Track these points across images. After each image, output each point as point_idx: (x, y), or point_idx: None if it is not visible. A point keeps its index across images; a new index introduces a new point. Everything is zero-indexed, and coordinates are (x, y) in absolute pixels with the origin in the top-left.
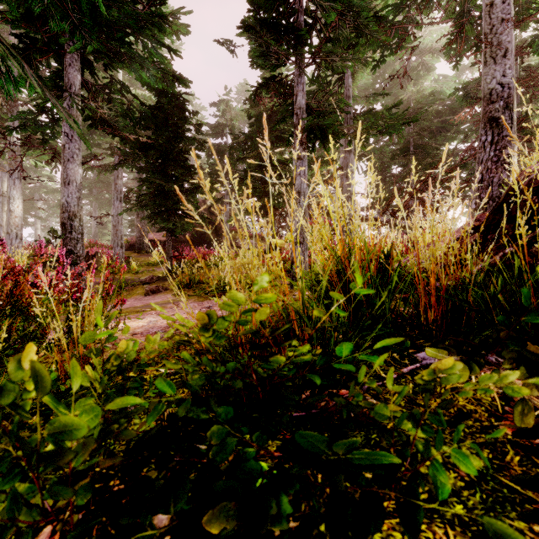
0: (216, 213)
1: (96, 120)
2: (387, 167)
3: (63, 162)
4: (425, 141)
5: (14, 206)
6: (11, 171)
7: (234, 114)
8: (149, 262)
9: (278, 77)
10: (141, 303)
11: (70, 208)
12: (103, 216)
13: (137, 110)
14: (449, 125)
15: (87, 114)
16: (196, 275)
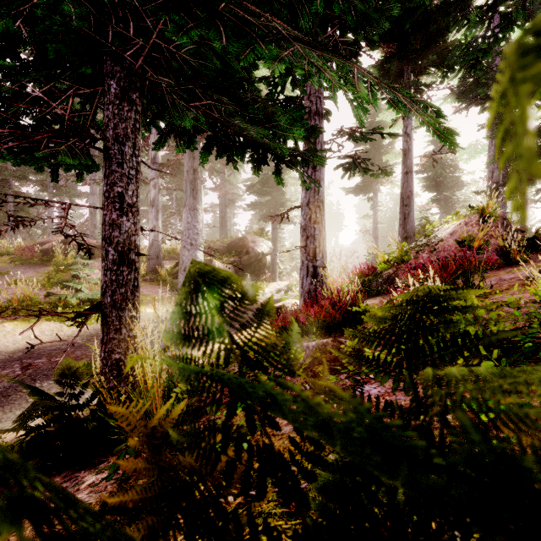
0: None
1: None
2: None
3: None
4: None
5: None
6: None
7: None
8: None
9: None
10: None
11: None
12: None
13: None
14: None
15: None
16: None
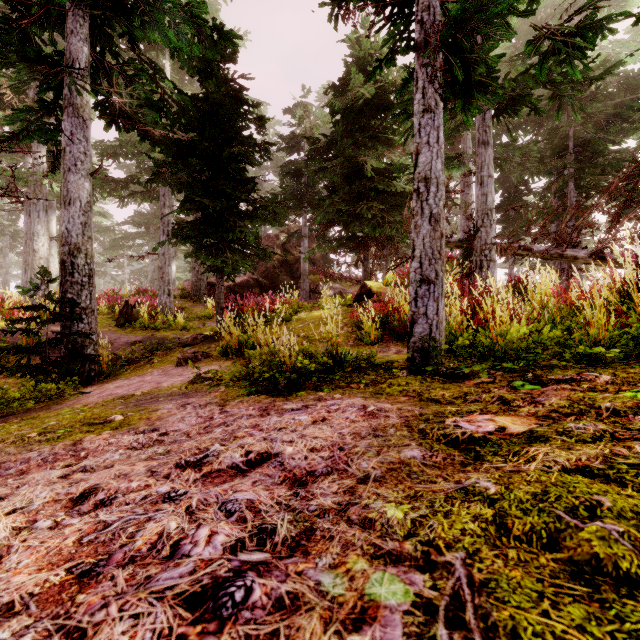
0: (292, 250)
1: (115, 115)
2: (532, 175)
3: (63, 174)
4: (589, 136)
5: (39, 245)
6: (35, 201)
7: (314, 120)
8: (203, 314)
9: (373, 51)
10: (152, 385)
11: (71, 238)
12: (146, 255)
13: (174, 101)
14: (627, 109)
15: (102, 108)
16: (251, 336)
